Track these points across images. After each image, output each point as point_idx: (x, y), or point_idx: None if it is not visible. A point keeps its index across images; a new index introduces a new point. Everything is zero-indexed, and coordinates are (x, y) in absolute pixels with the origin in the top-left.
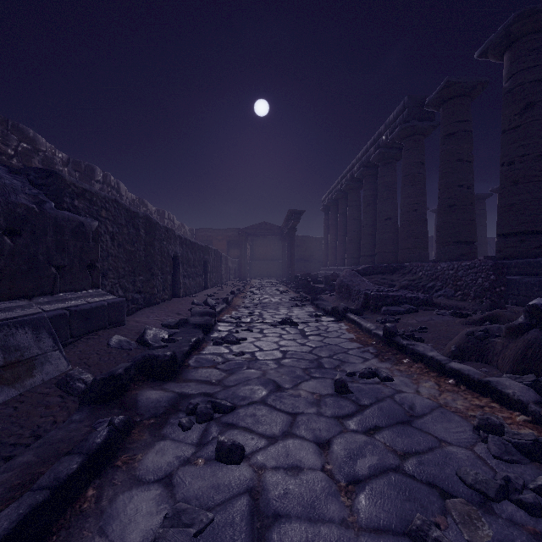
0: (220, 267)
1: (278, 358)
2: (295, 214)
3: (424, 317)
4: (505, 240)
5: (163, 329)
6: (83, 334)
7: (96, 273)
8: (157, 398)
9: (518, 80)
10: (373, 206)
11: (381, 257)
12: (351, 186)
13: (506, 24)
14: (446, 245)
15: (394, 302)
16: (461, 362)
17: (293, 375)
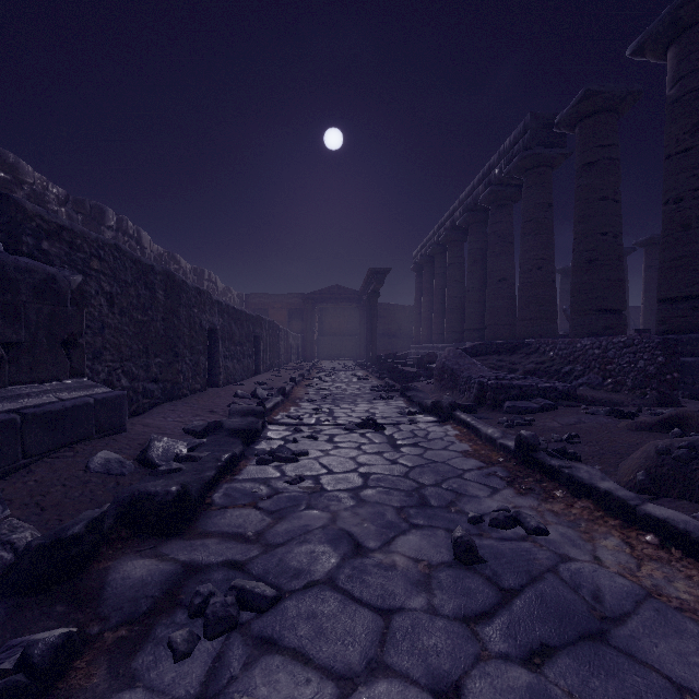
0: (278, 344)
1: (356, 487)
2: (377, 274)
3: (569, 417)
4: (670, 308)
5: (185, 436)
6: (48, 451)
7: (79, 353)
8: (142, 577)
9: (690, 84)
10: (481, 263)
11: (493, 331)
12: (451, 238)
13: (673, 7)
14: (585, 314)
15: (521, 395)
16: (653, 498)
17: (381, 522)
